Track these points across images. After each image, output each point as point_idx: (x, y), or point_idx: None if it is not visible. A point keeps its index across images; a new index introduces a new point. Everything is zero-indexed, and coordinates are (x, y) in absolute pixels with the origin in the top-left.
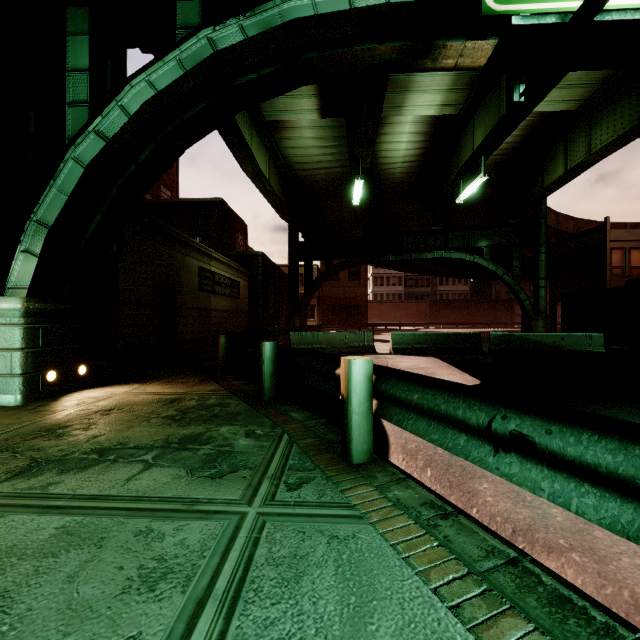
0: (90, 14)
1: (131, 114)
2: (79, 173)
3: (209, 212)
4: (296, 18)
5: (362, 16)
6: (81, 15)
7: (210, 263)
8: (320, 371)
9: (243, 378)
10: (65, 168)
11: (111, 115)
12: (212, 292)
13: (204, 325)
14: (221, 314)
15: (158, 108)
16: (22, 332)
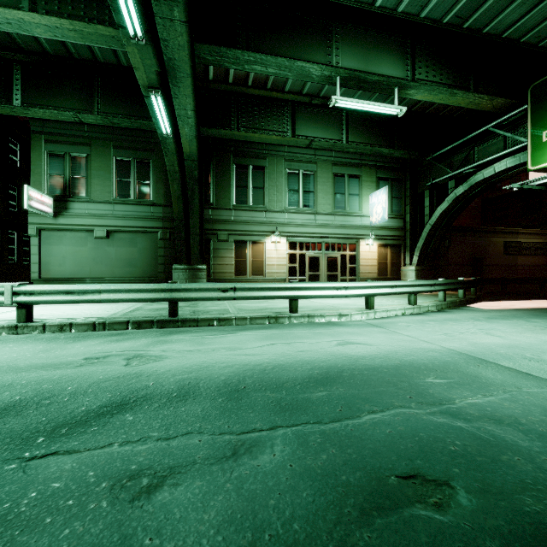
0: (429, 192)
1: (437, 217)
2: (426, 234)
3: (540, 192)
4: (477, 181)
5: (500, 172)
6: (427, 192)
7: (516, 237)
8: (473, 284)
9: (493, 296)
10: (423, 234)
11: (432, 218)
12: (518, 254)
13: (510, 275)
14: (531, 268)
15: (444, 213)
16: (415, 274)
